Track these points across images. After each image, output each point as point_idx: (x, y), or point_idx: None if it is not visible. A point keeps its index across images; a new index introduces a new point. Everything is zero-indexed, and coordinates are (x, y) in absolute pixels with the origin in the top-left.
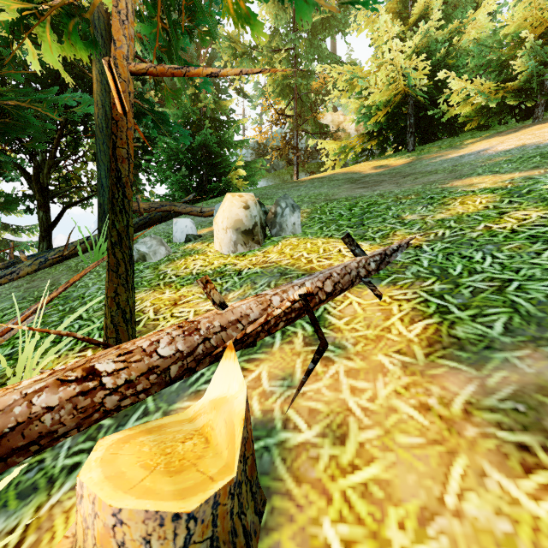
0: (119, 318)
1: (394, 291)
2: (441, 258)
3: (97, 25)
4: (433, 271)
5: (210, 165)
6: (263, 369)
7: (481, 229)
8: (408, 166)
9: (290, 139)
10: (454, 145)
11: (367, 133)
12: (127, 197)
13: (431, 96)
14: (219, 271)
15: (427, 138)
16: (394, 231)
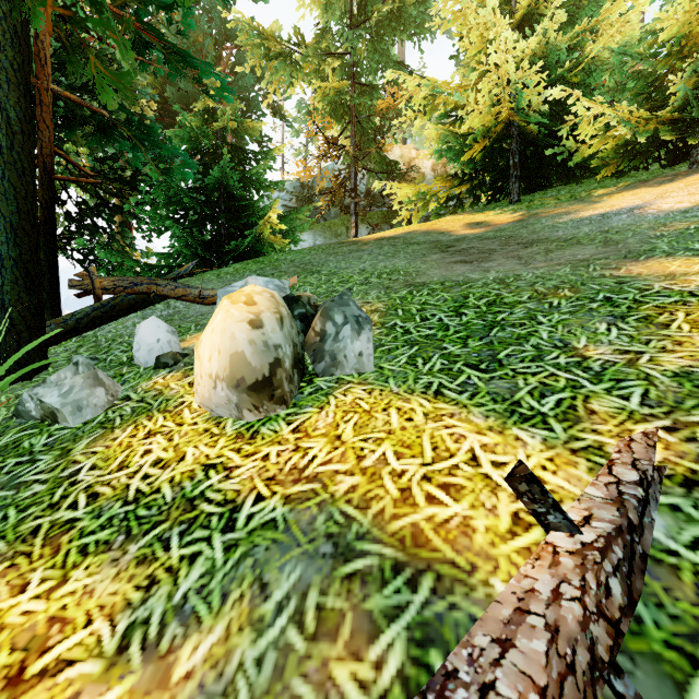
0: None
1: None
2: None
3: None
4: None
5: (231, 212)
6: None
7: None
8: (522, 226)
9: (346, 178)
10: (579, 197)
11: (455, 174)
12: None
13: (543, 126)
14: (188, 493)
15: (536, 184)
16: (583, 398)
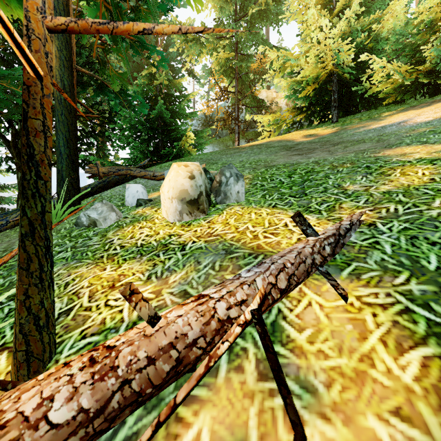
0: (30, 325)
1: (360, 289)
2: (405, 242)
3: (56, 5)
4: (401, 261)
5: (165, 133)
6: (203, 423)
7: (439, 207)
8: (336, 135)
9: (232, 111)
10: (373, 117)
11: (298, 106)
12: (42, 177)
13: (352, 75)
14: (163, 243)
15: (348, 111)
16: (339, 203)
